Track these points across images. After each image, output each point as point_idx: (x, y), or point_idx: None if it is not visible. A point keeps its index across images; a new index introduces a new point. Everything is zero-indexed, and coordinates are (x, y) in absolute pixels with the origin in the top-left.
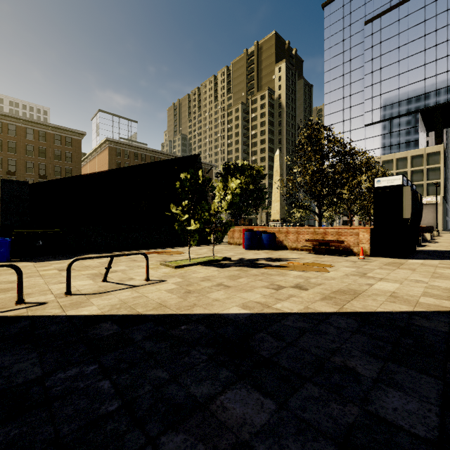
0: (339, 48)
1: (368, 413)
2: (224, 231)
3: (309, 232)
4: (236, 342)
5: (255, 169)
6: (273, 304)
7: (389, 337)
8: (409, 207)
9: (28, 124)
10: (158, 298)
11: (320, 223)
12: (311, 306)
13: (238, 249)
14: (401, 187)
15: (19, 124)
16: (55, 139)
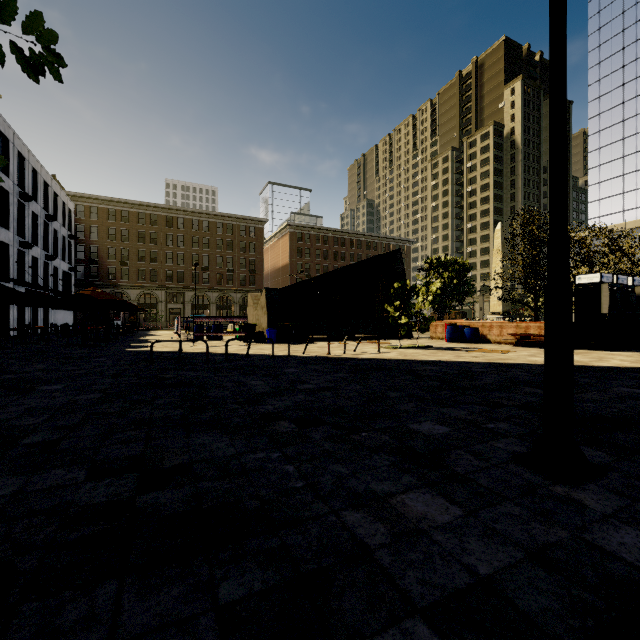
0: (615, 43)
1: (467, 369)
2: (426, 324)
3: (512, 326)
4: (431, 363)
5: (459, 263)
6: (453, 359)
7: (499, 365)
8: (607, 303)
9: (218, 219)
10: (391, 356)
11: (536, 317)
12: (473, 360)
13: (440, 342)
14: (599, 284)
15: (211, 219)
16: (241, 230)
